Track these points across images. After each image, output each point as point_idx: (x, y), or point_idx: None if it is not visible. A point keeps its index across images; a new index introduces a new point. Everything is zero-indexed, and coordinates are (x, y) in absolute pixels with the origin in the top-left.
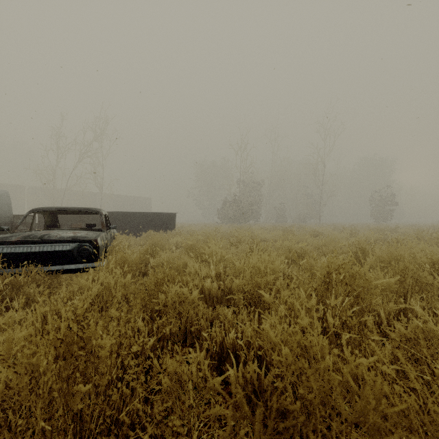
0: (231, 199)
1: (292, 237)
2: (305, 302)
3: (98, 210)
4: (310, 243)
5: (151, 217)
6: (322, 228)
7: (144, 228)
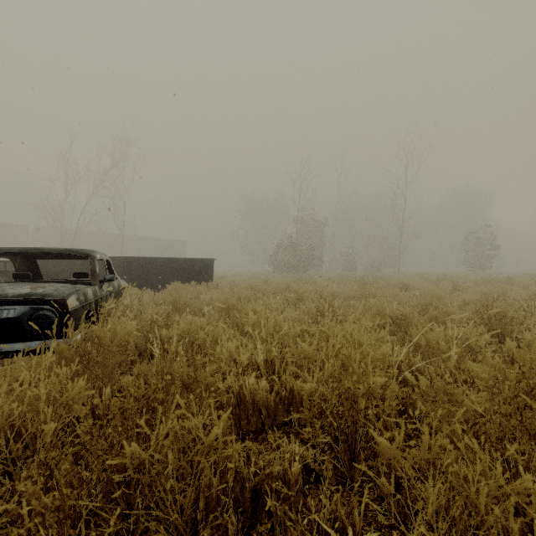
0: (286, 242)
1: (375, 292)
2: (498, 476)
3: (88, 253)
4: (402, 301)
5: (180, 265)
6: (409, 279)
7: (171, 279)
